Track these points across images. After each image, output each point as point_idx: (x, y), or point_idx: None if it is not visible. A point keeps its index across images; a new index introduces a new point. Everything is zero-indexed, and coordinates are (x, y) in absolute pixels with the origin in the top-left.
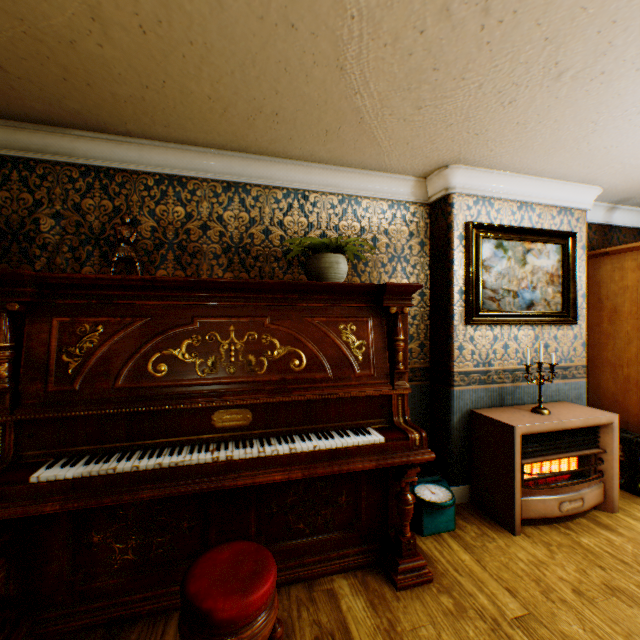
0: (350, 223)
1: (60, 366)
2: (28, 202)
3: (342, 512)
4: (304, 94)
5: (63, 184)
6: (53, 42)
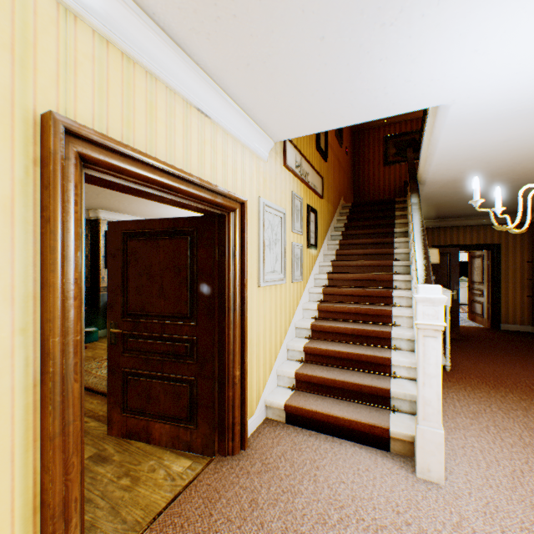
0: None
1: None
2: None
3: None
4: None
5: None
6: None
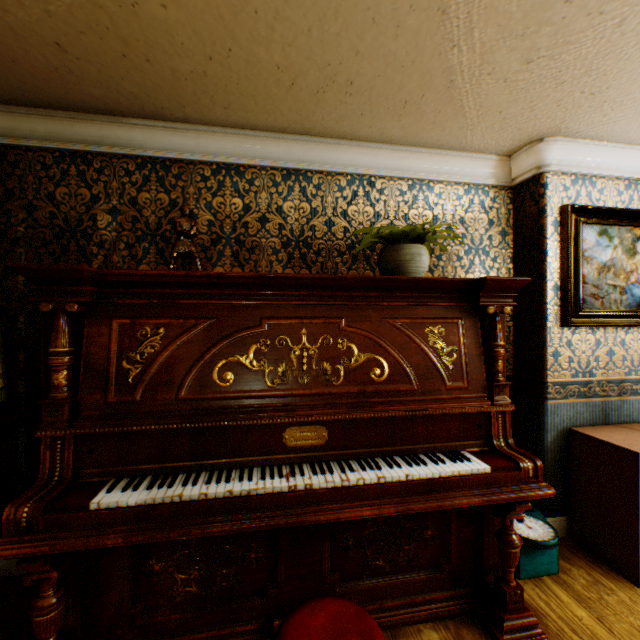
0: (421, 211)
1: (120, 374)
2: (85, 197)
3: (427, 548)
4: (389, 53)
5: (119, 177)
6: (113, 7)
